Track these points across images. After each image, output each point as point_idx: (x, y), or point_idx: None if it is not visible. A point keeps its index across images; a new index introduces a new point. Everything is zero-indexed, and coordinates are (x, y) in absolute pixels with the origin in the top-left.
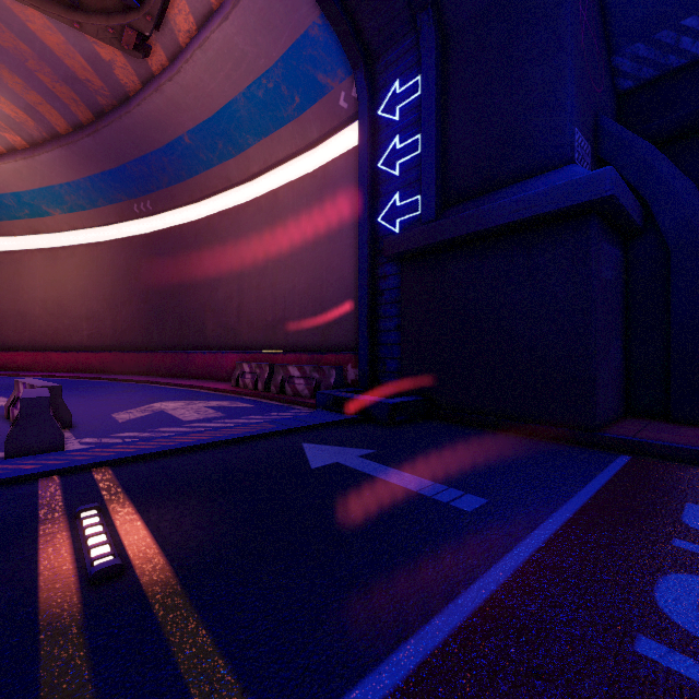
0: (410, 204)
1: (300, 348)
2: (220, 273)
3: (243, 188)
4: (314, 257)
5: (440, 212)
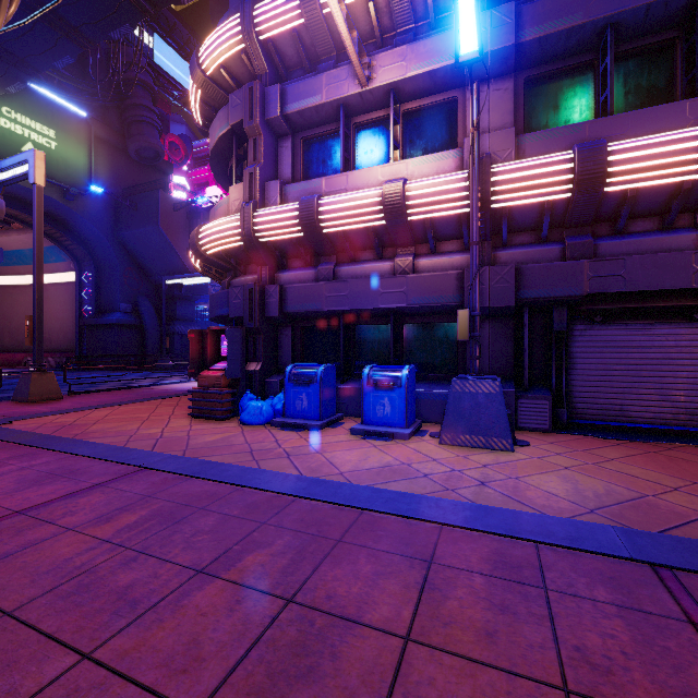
0: (91, 309)
1: (58, 351)
2: (14, 314)
3: (28, 276)
4: (64, 315)
5: (97, 314)
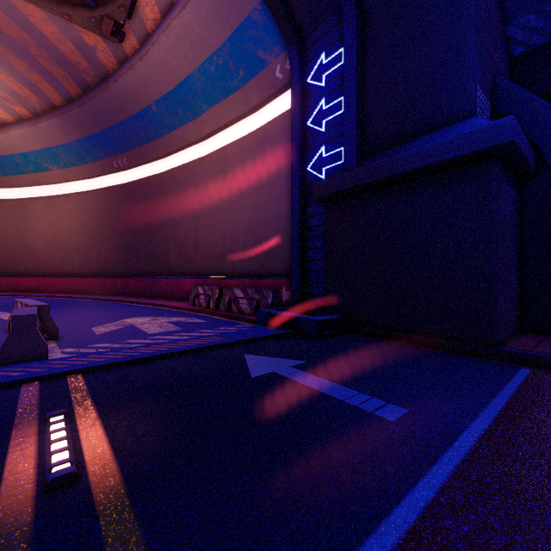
0: (334, 155)
1: (244, 275)
2: (180, 214)
3: (198, 146)
4: (255, 200)
5: (360, 161)
